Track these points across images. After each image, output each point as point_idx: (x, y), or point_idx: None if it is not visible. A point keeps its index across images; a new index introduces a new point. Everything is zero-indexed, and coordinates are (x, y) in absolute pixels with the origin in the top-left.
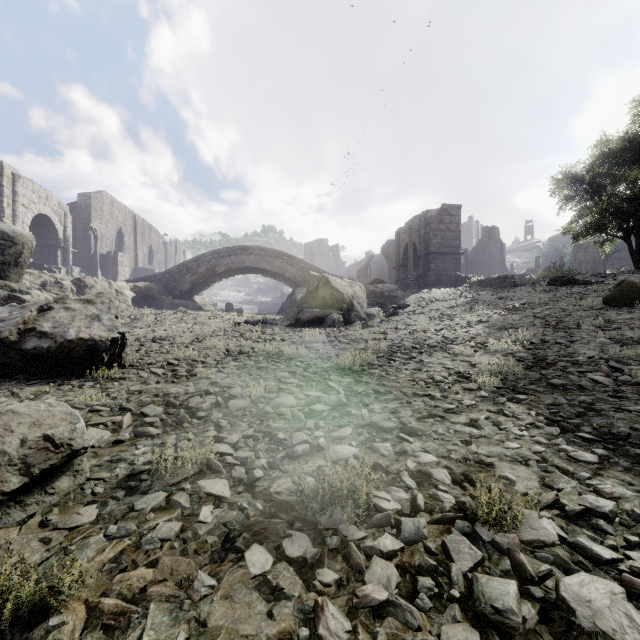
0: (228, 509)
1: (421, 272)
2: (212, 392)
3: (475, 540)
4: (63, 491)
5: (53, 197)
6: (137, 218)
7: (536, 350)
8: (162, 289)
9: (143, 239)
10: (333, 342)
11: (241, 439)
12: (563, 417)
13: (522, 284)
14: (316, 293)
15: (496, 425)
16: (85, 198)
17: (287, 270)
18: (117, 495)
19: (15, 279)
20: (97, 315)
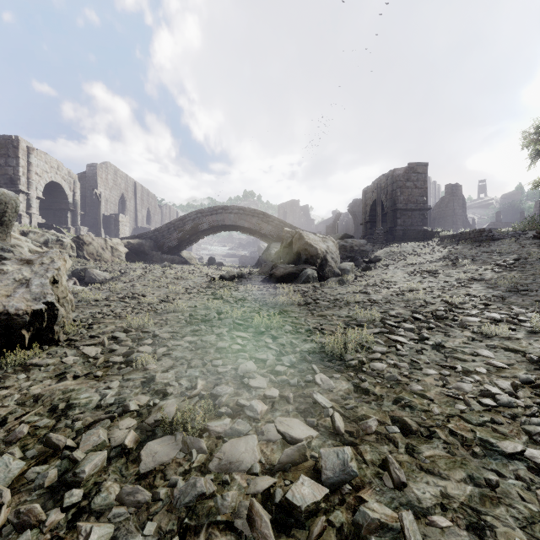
0: None
1: (388, 227)
2: (133, 409)
3: None
4: None
5: (64, 167)
6: (137, 185)
7: None
8: (152, 245)
9: (142, 203)
10: (310, 304)
11: None
12: None
13: (501, 238)
14: (290, 248)
15: None
16: (92, 168)
17: (263, 227)
18: None
19: (1, 237)
20: (27, 279)
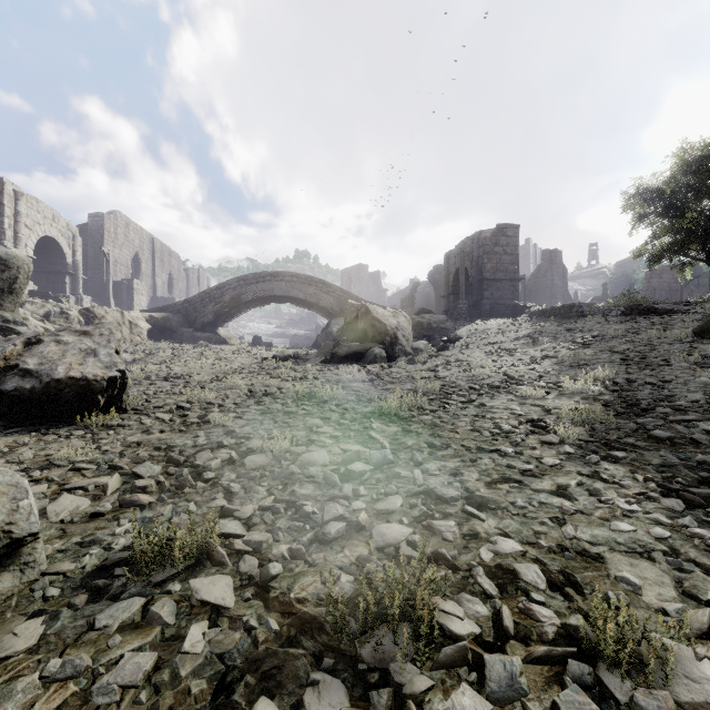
0: (228, 628)
1: (474, 301)
2: (226, 445)
3: (602, 698)
4: (2, 594)
5: (61, 218)
6: (155, 241)
7: (623, 392)
8: (182, 320)
9: (162, 265)
10: (375, 381)
11: (257, 512)
12: (682, 484)
13: (591, 314)
14: (355, 324)
15: (593, 495)
16: (97, 219)
17: (322, 299)
18: (75, 602)
19: (10, 308)
20: (93, 349)
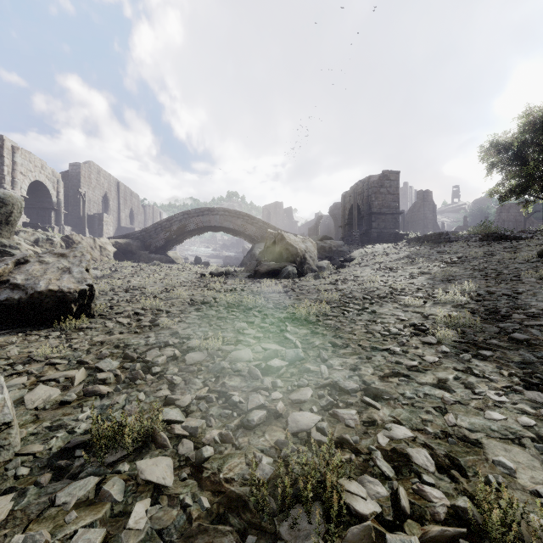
0: (167, 506)
1: (364, 230)
2: (171, 344)
3: None
4: None
5: (47, 166)
6: (120, 185)
7: (485, 301)
8: (140, 245)
9: (125, 203)
10: (288, 292)
11: (194, 400)
12: (541, 379)
13: (456, 240)
14: (273, 248)
15: (468, 387)
16: (75, 167)
17: (247, 228)
18: (40, 480)
19: (6, 236)
20: (68, 268)
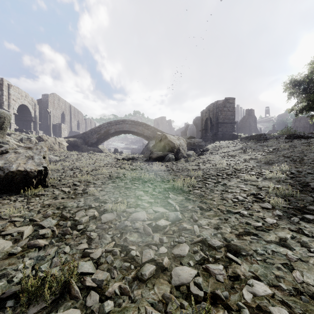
0: None
1: (214, 132)
2: (93, 206)
3: None
4: None
5: (29, 96)
6: (71, 107)
7: (297, 178)
8: (82, 142)
9: (74, 117)
10: (170, 170)
11: (103, 253)
12: None
13: (270, 138)
14: (160, 143)
15: (304, 246)
16: (45, 97)
17: (145, 132)
18: None
19: (1, 136)
20: (32, 156)
